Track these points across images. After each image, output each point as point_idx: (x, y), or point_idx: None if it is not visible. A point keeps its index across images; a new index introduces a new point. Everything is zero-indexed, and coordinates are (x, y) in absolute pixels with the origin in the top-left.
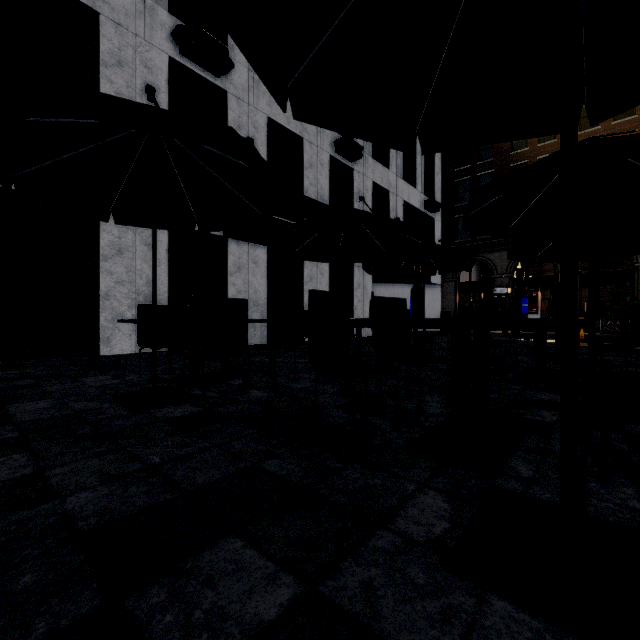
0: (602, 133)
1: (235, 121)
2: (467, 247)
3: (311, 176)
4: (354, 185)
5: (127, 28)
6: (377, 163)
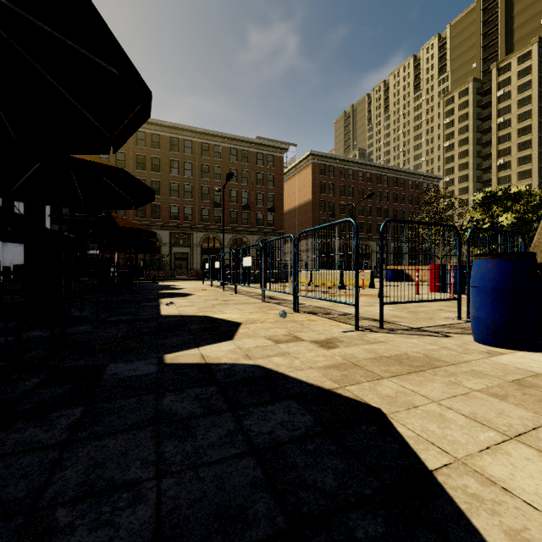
0: (147, 175)
1: None
2: (68, 219)
3: None
4: None
5: None
6: None
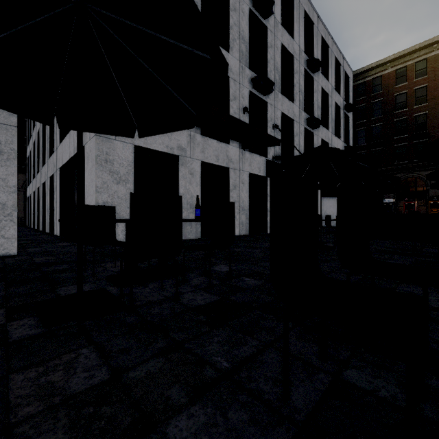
0: None
1: (270, 117)
2: None
3: (297, 140)
4: (314, 142)
5: (237, 81)
6: (323, 128)
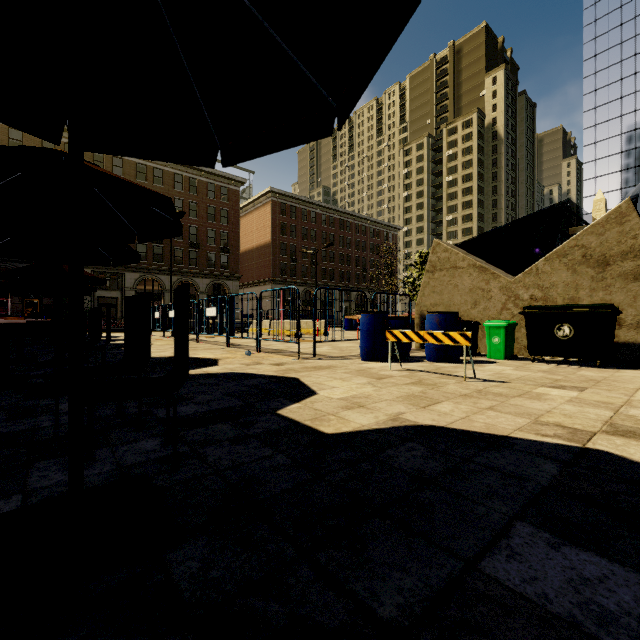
0: None
1: None
2: None
3: None
4: None
5: None
6: None
